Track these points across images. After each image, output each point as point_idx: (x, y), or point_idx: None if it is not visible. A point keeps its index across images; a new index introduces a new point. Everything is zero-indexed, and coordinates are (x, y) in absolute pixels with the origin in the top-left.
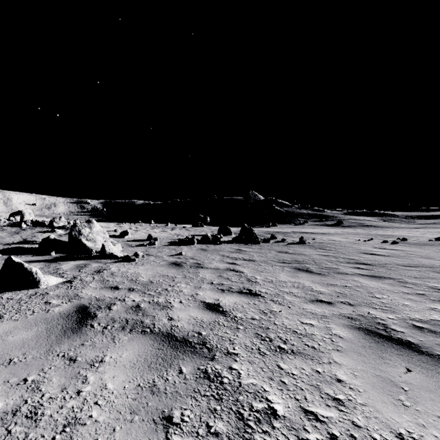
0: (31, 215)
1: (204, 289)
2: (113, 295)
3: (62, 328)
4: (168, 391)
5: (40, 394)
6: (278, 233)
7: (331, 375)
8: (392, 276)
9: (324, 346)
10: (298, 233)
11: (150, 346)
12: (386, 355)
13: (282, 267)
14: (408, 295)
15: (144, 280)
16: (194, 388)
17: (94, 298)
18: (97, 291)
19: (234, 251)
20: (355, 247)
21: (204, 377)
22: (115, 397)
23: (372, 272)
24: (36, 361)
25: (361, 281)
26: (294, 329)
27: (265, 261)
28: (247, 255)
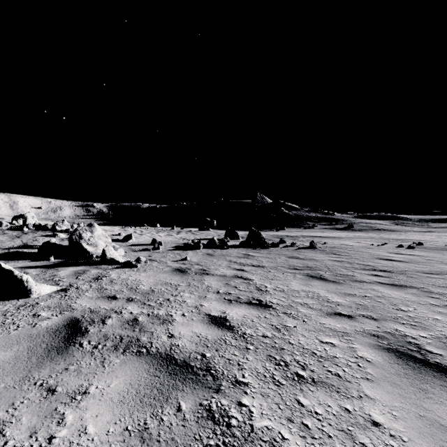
0: (34, 218)
1: (209, 300)
2: (110, 306)
3: (47, 347)
4: (161, 438)
5: (2, 441)
6: (287, 237)
7: (364, 414)
8: (414, 285)
9: (350, 374)
10: (307, 237)
11: (145, 372)
12: (427, 386)
13: (293, 273)
14: (437, 308)
15: (144, 289)
16: (195, 433)
17: (88, 310)
18: (93, 302)
19: (242, 257)
20: (369, 252)
21: (207, 416)
22: (94, 446)
23: (392, 280)
24: (7, 392)
25: (381, 290)
26: (313, 350)
27: (275, 267)
28: (255, 260)
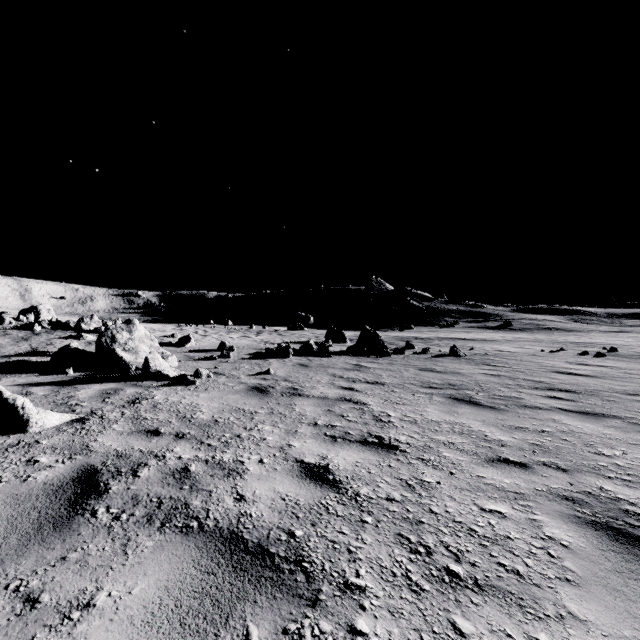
0: (50, 313)
1: (302, 436)
2: (148, 446)
3: (39, 517)
4: None
5: None
6: (416, 339)
7: None
8: (616, 413)
9: (537, 570)
10: (445, 339)
11: (193, 566)
12: None
13: (428, 395)
14: None
15: (203, 418)
16: None
17: (113, 453)
18: (123, 439)
19: (351, 369)
20: (538, 362)
21: None
22: None
23: (580, 405)
24: None
25: (566, 422)
26: (470, 525)
27: (401, 385)
28: (371, 374)
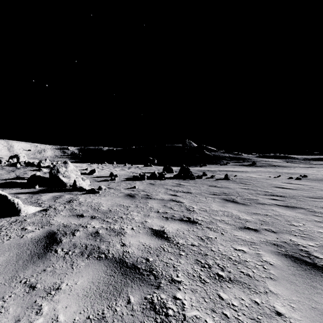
0: (24, 158)
1: (152, 217)
2: (78, 222)
3: (30, 253)
4: None
5: None
6: (208, 171)
7: (270, 306)
8: (302, 206)
9: (258, 274)
10: (222, 171)
11: (103, 273)
12: (316, 284)
13: (213, 198)
14: (320, 224)
15: (104, 209)
16: (141, 321)
17: (62, 225)
18: (66, 219)
19: (175, 185)
20: (268, 182)
21: (150, 307)
22: None
23: (286, 203)
24: None
25: (278, 210)
26: (229, 256)
27: (200, 193)
28: (185, 188)
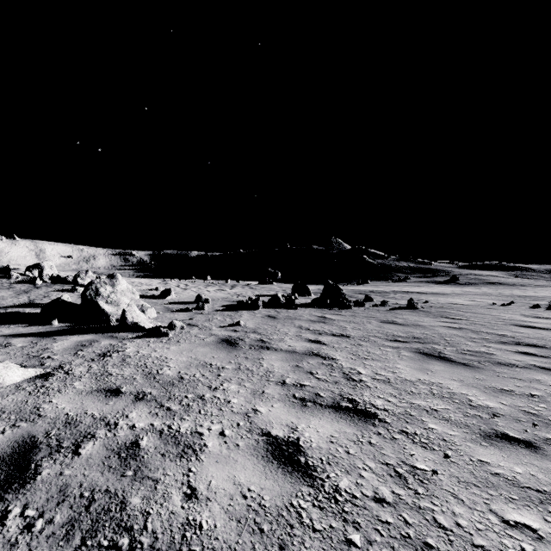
0: (52, 269)
1: (269, 398)
2: (102, 410)
3: None
4: None
5: None
6: (373, 293)
7: None
8: None
9: None
10: (400, 293)
11: None
12: None
13: (396, 349)
14: None
15: (169, 375)
16: None
17: (63, 419)
18: (79, 400)
19: (316, 320)
20: (494, 315)
21: None
22: None
23: None
24: None
25: None
26: None
27: (366, 338)
28: (335, 326)
